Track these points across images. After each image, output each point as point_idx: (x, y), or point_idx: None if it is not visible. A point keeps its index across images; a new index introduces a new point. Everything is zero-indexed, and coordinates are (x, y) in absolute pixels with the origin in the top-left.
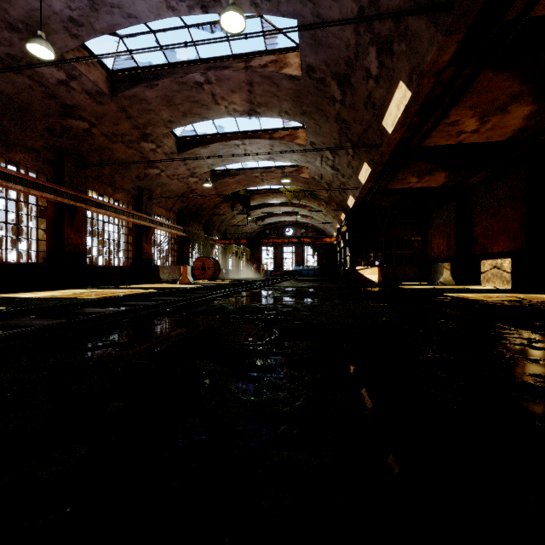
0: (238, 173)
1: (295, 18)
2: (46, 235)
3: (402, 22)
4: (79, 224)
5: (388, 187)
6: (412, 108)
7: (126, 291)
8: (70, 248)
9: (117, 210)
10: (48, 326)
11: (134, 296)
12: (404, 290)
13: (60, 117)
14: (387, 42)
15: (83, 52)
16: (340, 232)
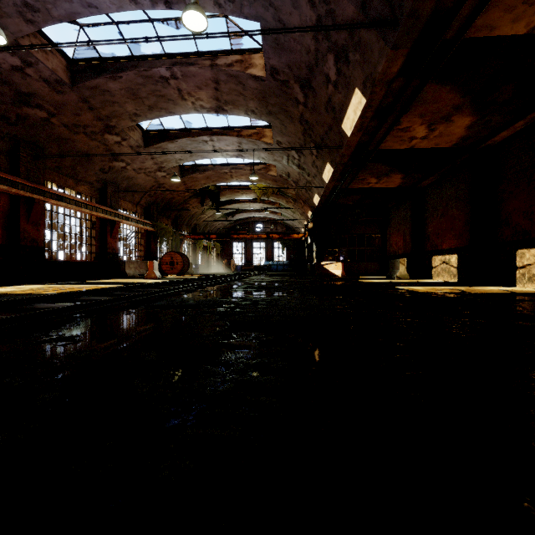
0: (207, 168)
1: (258, 21)
2: None
3: (356, 33)
4: (37, 217)
5: (350, 187)
6: (367, 114)
7: (87, 286)
8: (26, 241)
9: (79, 203)
10: None
11: (92, 291)
12: (362, 284)
13: (14, 104)
14: (344, 50)
15: (40, 38)
16: (307, 228)
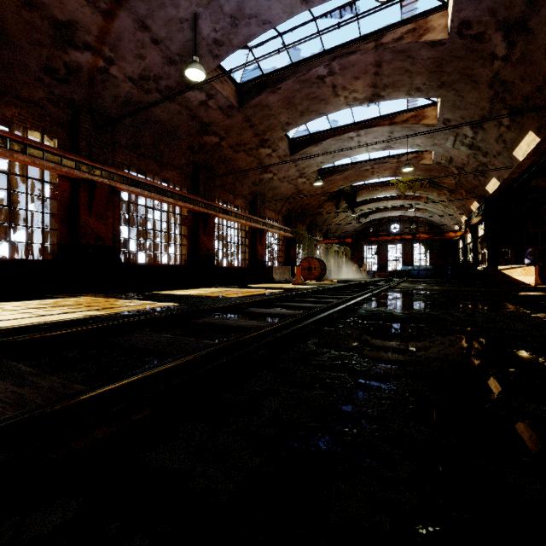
0: (347, 168)
1: None
2: (186, 240)
3: None
4: (210, 229)
5: None
6: None
7: (255, 291)
8: (203, 251)
9: (237, 215)
10: (266, 329)
11: (280, 297)
12: None
13: (198, 135)
14: None
15: (219, 71)
16: (468, 224)
